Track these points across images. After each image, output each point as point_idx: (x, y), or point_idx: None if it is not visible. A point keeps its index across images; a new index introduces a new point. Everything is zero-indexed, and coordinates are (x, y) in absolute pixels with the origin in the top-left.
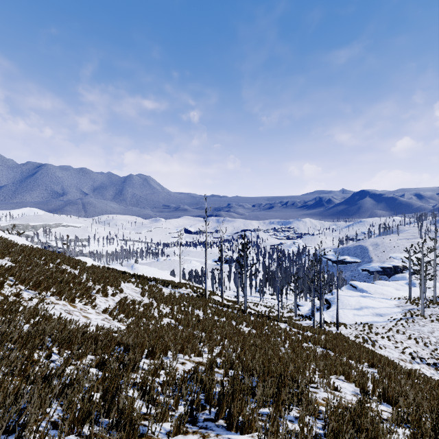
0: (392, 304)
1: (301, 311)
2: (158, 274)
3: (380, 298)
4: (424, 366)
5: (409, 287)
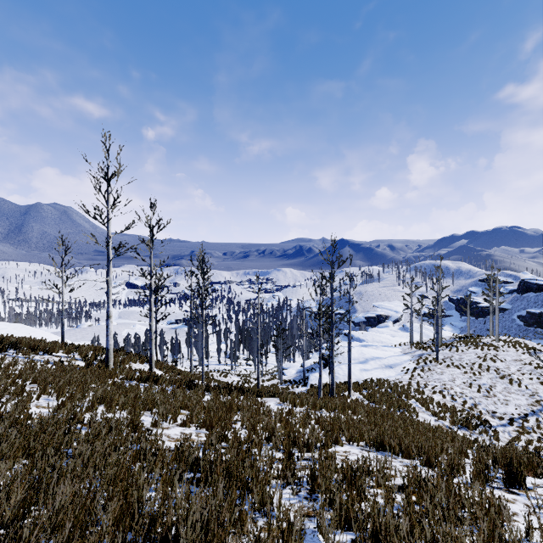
0: (398, 352)
1: (287, 376)
2: (25, 333)
3: (382, 346)
4: (465, 430)
5: (411, 330)
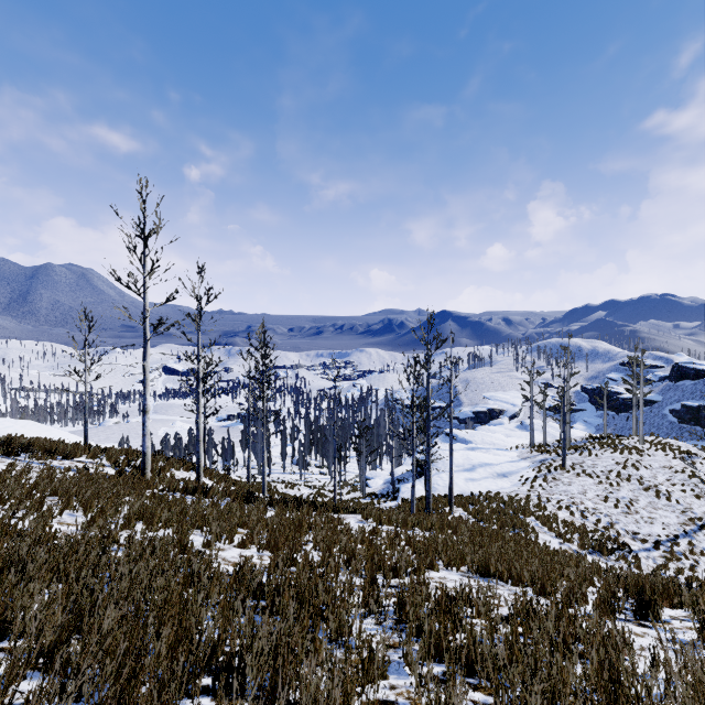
0: (514, 457)
1: (372, 488)
2: (37, 433)
3: (494, 450)
4: (598, 556)
5: (531, 429)
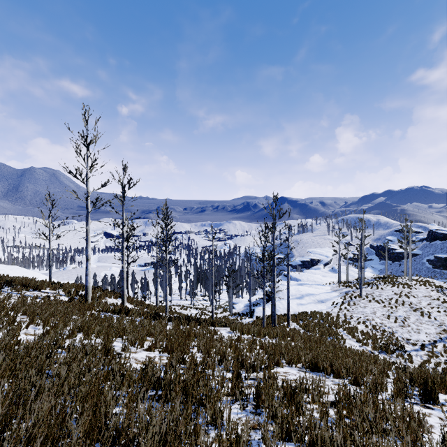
0: (328, 289)
1: (236, 309)
2: (19, 274)
3: (315, 285)
4: (385, 354)
5: (339, 271)
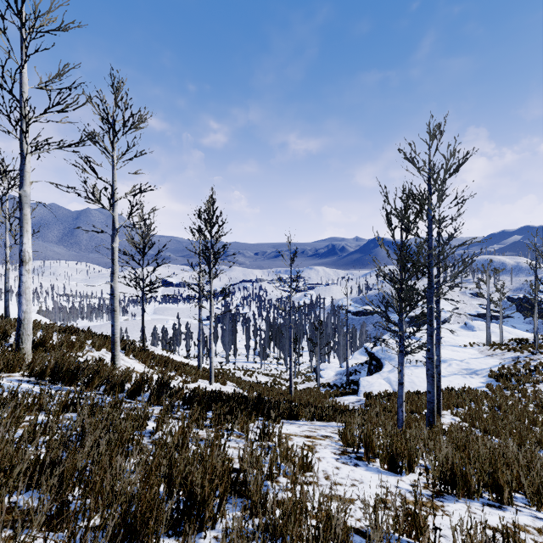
0: (477, 354)
1: (324, 378)
2: None
3: (451, 346)
4: None
5: (488, 326)
